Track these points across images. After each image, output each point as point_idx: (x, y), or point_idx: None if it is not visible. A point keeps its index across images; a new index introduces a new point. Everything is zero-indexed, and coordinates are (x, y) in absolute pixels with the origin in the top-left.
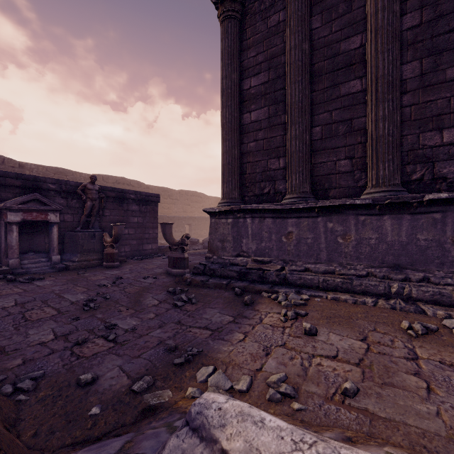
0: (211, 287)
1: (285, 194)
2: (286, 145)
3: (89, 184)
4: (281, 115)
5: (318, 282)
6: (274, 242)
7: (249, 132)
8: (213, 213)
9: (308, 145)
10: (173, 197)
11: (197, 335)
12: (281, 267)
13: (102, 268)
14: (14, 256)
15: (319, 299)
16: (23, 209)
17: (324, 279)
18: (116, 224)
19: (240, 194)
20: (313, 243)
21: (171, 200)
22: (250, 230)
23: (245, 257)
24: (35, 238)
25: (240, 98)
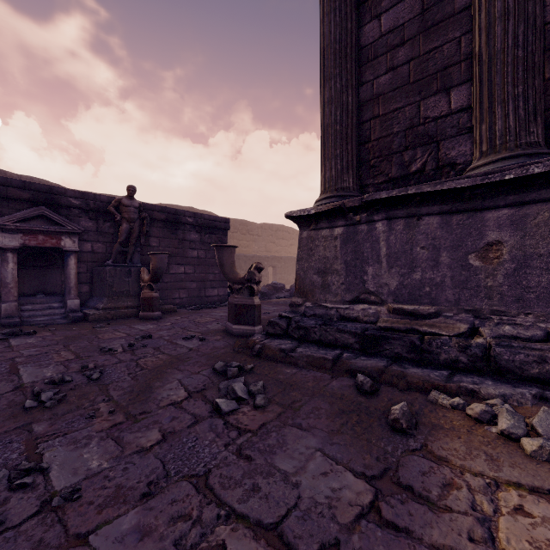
0: (301, 365)
1: (465, 165)
2: (474, 48)
3: (124, 199)
4: None
5: None
6: (447, 269)
7: (376, 56)
8: (305, 220)
9: (539, 28)
10: (253, 232)
11: None
12: (470, 327)
13: (135, 320)
14: (9, 298)
15: None
16: (23, 229)
17: None
18: (154, 252)
19: (358, 181)
20: None
21: (250, 236)
22: (384, 247)
23: (373, 303)
24: (50, 275)
25: None
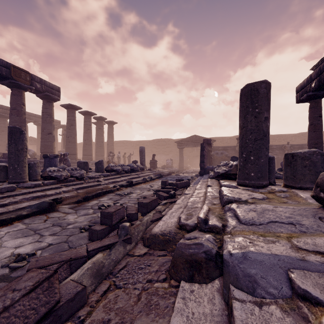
0: None
1: None
2: None
3: (286, 145)
4: None
5: None
6: None
7: None
8: None
9: None
10: None
11: None
12: None
13: None
14: None
15: None
16: None
17: None
18: None
19: None
20: None
21: None
22: None
23: None
24: None
25: None
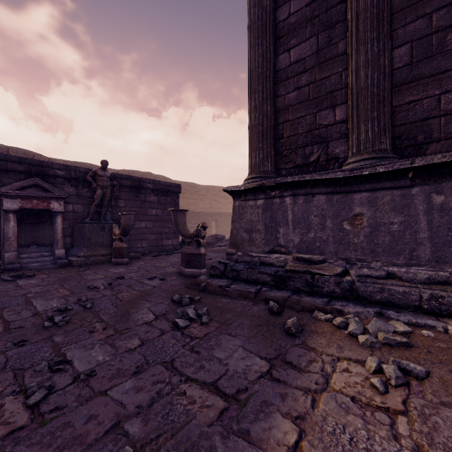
0: (233, 296)
1: (344, 159)
2: (349, 82)
3: (99, 170)
4: (338, 43)
5: (418, 299)
6: (330, 230)
7: (287, 78)
8: (237, 193)
9: (387, 74)
10: (200, 193)
11: (194, 411)
12: (343, 269)
13: (109, 265)
14: (11, 249)
15: (431, 333)
16: (22, 196)
17: (433, 295)
18: (124, 213)
19: (275, 166)
20: (402, 231)
21: (197, 196)
22: (291, 215)
23: (283, 253)
24: (40, 230)
25: (275, 34)
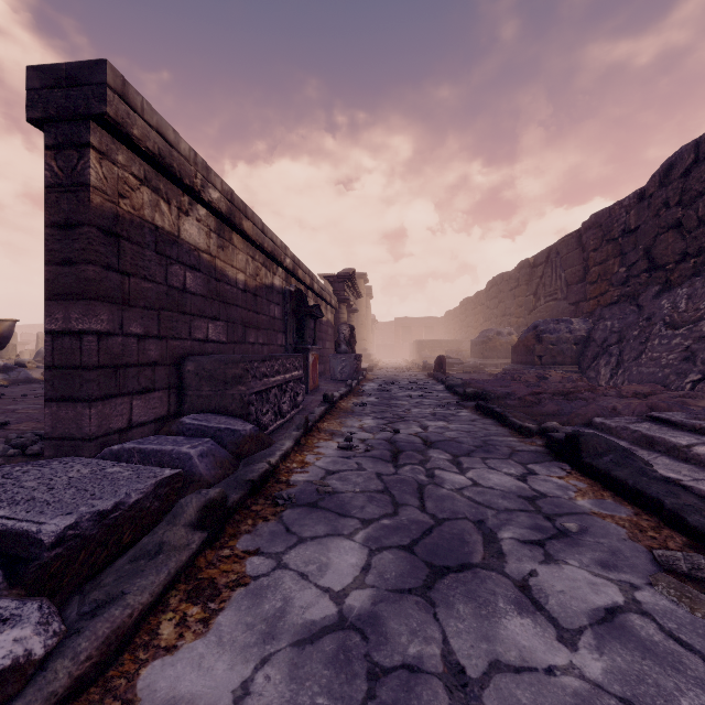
0: None
1: None
2: None
3: None
4: None
5: None
6: None
7: None
8: None
9: None
10: None
11: None
12: None
13: None
14: None
15: None
16: None
17: None
18: None
19: None
20: None
21: None
22: None
23: None
24: None
25: None
